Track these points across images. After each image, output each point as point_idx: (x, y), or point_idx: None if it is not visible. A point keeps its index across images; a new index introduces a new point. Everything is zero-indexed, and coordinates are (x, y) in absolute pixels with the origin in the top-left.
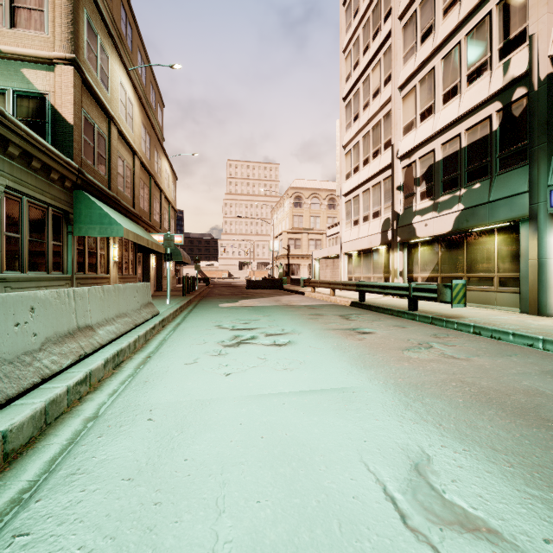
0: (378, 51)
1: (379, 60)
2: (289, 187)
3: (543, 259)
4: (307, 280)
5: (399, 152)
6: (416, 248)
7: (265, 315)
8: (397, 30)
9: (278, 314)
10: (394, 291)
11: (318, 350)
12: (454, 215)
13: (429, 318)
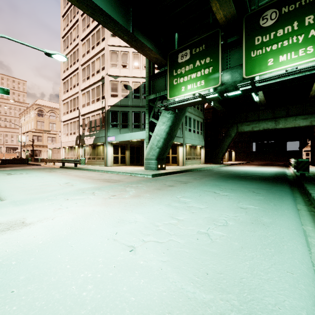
0: (75, 70)
1: (75, 75)
2: (34, 104)
3: (107, 153)
4: (42, 159)
5: (81, 113)
6: (86, 147)
7: (19, 171)
8: (80, 69)
9: (25, 170)
10: (71, 162)
11: (36, 174)
12: (93, 139)
13: (78, 168)
